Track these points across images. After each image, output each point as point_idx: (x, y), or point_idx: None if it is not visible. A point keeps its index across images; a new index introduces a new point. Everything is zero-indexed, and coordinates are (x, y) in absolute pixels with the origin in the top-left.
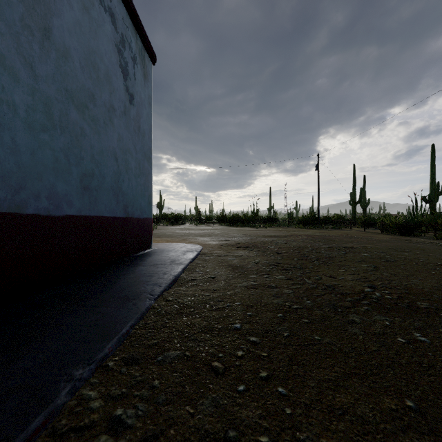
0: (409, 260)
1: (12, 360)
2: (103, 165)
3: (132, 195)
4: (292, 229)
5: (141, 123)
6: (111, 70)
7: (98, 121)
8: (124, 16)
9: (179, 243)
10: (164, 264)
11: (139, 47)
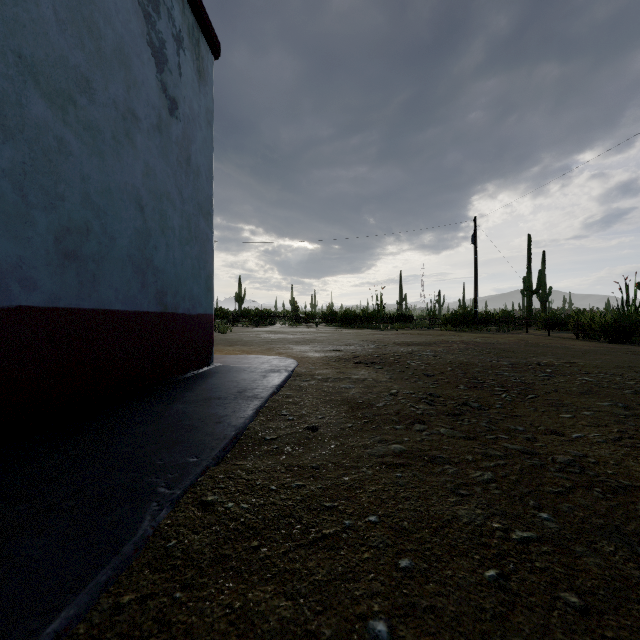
0: None
1: None
2: (112, 216)
3: (174, 275)
4: (436, 332)
5: (192, 152)
6: (130, 46)
7: (99, 133)
8: None
9: (261, 355)
10: (223, 397)
11: (188, 21)
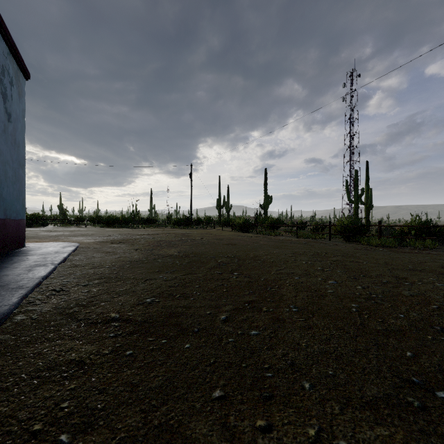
0: (214, 243)
1: (2, 279)
2: None
3: (10, 200)
4: (168, 229)
5: (16, 136)
6: None
7: None
8: (4, 49)
9: (53, 242)
10: (50, 253)
11: (15, 70)
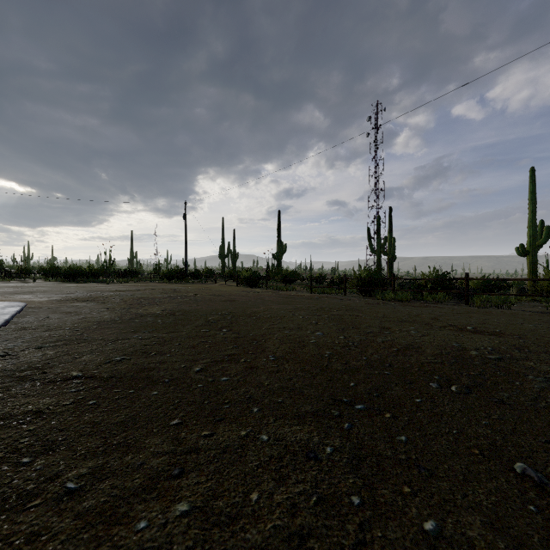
0: (209, 300)
1: None
2: None
3: None
4: (154, 284)
5: None
6: None
7: None
8: None
9: None
10: None
11: None
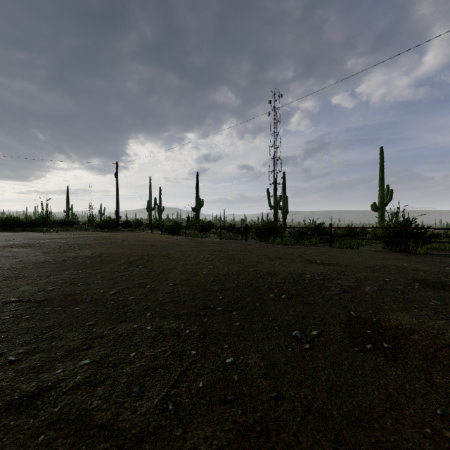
0: (134, 245)
1: None
2: None
3: None
4: (88, 233)
5: None
6: None
7: None
8: None
9: None
10: None
11: None
